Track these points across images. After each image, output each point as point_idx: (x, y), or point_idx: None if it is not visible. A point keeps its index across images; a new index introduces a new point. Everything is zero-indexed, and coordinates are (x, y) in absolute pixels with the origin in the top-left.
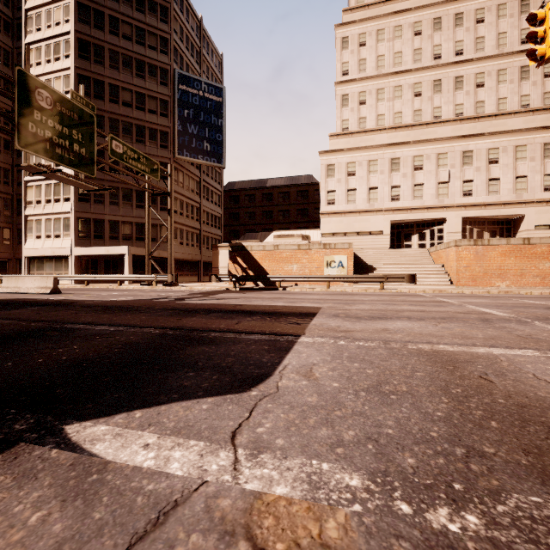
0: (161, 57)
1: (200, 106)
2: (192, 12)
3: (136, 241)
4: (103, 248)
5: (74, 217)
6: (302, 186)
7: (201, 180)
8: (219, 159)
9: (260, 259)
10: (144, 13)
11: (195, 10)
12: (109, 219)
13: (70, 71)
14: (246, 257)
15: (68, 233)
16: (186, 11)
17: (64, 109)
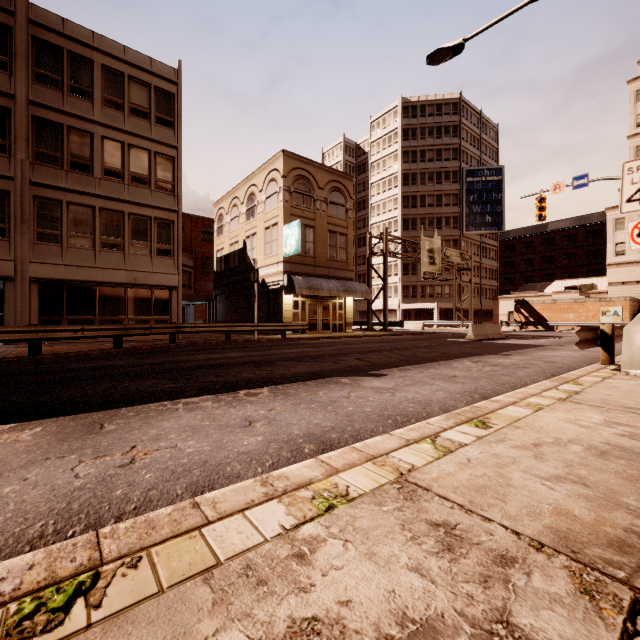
0: (452, 163)
1: (483, 189)
2: (473, 112)
3: (436, 298)
4: (420, 304)
5: (401, 285)
6: (594, 225)
7: (481, 243)
8: (499, 226)
9: (540, 310)
10: (441, 137)
11: (476, 108)
12: (420, 284)
13: (398, 196)
14: (528, 309)
15: (396, 295)
16: (469, 116)
17: (432, 245)
